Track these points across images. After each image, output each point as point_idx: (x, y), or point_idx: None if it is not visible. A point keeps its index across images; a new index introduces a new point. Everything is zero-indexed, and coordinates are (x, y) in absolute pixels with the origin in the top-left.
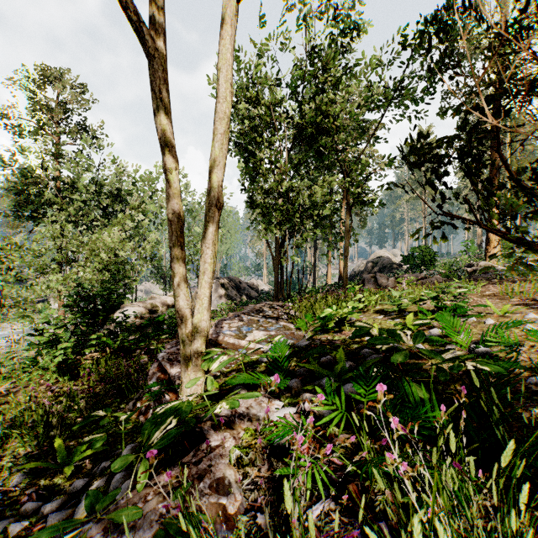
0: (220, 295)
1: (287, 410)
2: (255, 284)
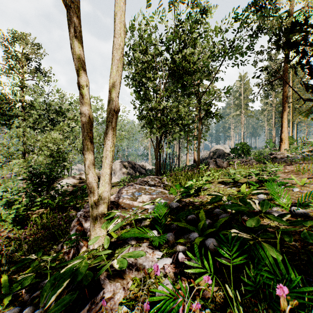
0: (123, 172)
1: (165, 261)
2: (144, 165)
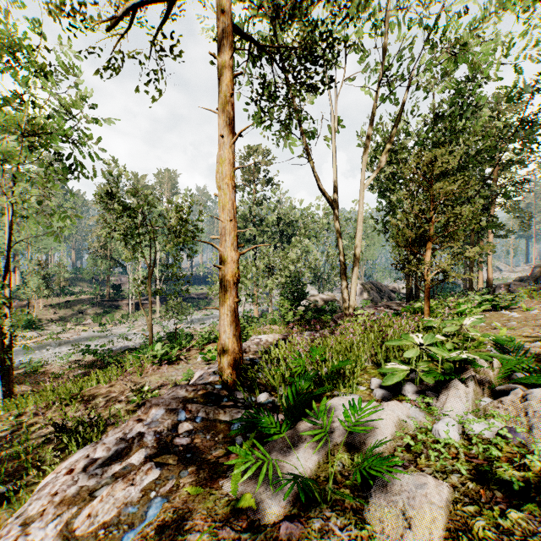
0: (363, 296)
1: None
2: (396, 288)
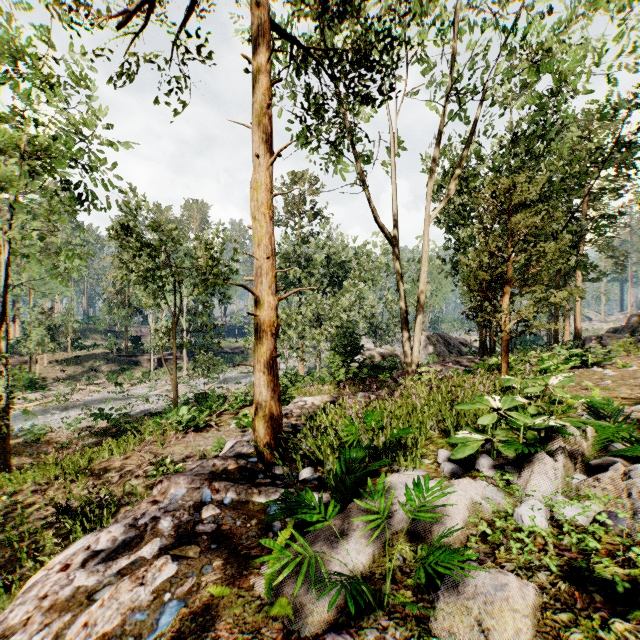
0: (428, 350)
1: None
2: (467, 341)
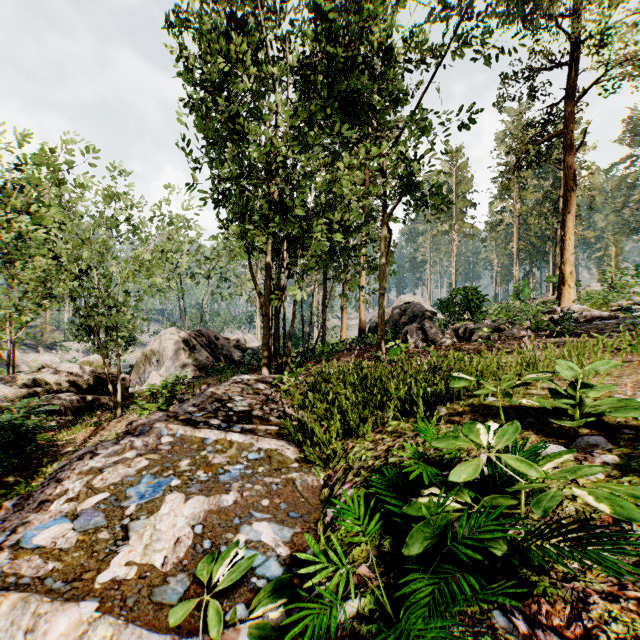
0: (181, 358)
1: None
2: (240, 340)
